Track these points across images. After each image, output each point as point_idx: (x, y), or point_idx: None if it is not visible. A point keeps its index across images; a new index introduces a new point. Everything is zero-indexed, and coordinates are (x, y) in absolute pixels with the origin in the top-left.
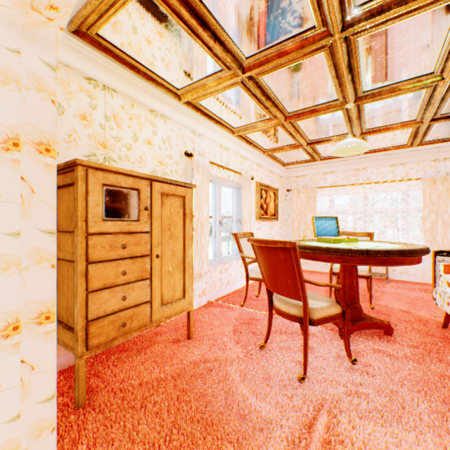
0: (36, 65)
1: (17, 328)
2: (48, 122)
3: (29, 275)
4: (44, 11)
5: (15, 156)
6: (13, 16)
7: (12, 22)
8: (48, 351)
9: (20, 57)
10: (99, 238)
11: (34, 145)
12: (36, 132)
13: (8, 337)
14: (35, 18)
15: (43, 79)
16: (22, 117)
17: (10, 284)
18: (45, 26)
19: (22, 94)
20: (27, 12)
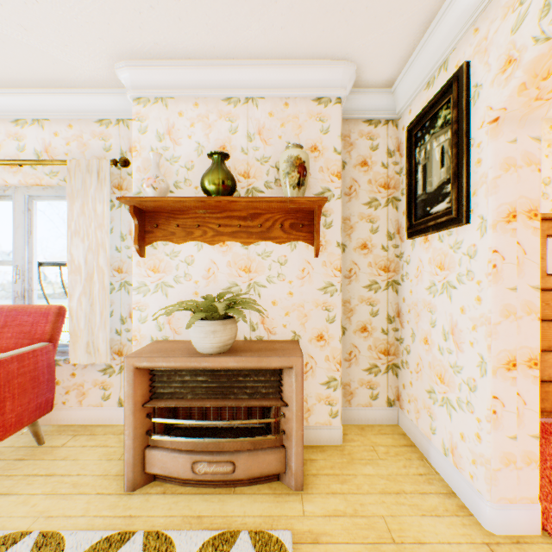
0: (526, 145)
1: (514, 365)
2: (534, 190)
3: (521, 324)
4: (545, 96)
5: (512, 226)
6: (515, 115)
7: (512, 120)
8: (534, 394)
9: (515, 144)
10: (541, 294)
11: (525, 213)
12: (526, 202)
13: (508, 370)
14: (533, 106)
15: (530, 153)
16: (517, 193)
17: (509, 328)
18: (539, 108)
19: (516, 174)
20: (528, 105)
